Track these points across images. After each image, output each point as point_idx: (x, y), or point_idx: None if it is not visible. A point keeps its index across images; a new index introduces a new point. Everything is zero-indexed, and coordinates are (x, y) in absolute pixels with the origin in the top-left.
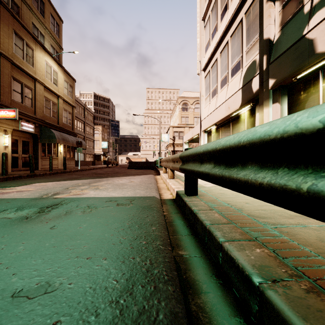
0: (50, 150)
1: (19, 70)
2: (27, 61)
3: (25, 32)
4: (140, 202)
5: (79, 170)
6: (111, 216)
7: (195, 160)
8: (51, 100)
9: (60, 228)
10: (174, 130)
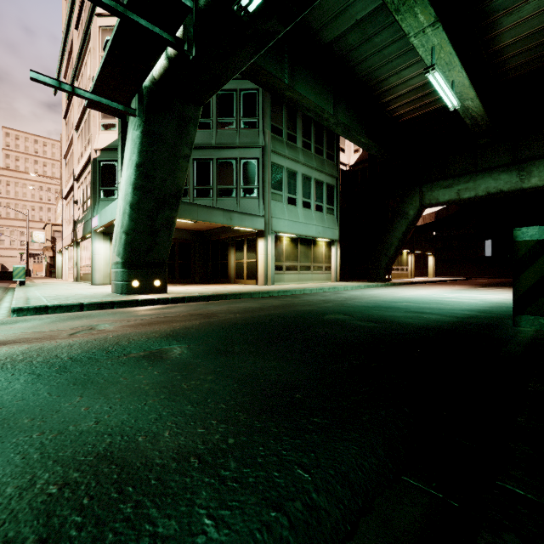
0: None
1: None
2: None
3: None
4: None
5: None
6: None
7: None
8: None
9: None
10: (55, 229)
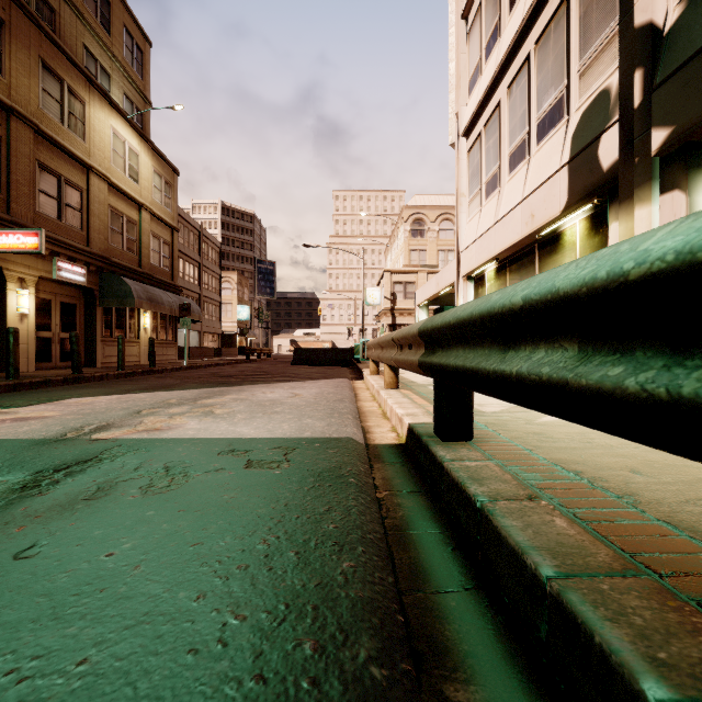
0: (121, 323)
1: (53, 148)
2: (71, 128)
3: (66, 63)
4: (311, 456)
5: (184, 367)
6: (222, 505)
7: (479, 339)
8: (124, 214)
9: (45, 557)
10: (395, 279)
